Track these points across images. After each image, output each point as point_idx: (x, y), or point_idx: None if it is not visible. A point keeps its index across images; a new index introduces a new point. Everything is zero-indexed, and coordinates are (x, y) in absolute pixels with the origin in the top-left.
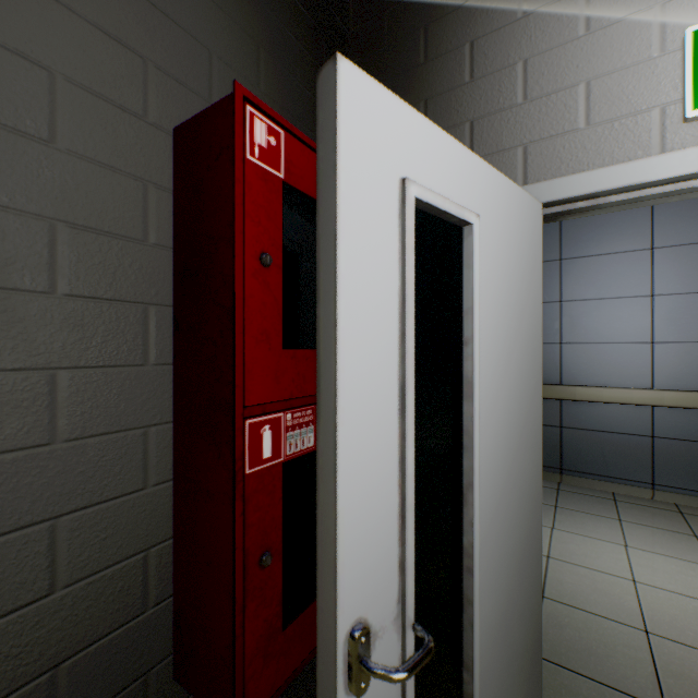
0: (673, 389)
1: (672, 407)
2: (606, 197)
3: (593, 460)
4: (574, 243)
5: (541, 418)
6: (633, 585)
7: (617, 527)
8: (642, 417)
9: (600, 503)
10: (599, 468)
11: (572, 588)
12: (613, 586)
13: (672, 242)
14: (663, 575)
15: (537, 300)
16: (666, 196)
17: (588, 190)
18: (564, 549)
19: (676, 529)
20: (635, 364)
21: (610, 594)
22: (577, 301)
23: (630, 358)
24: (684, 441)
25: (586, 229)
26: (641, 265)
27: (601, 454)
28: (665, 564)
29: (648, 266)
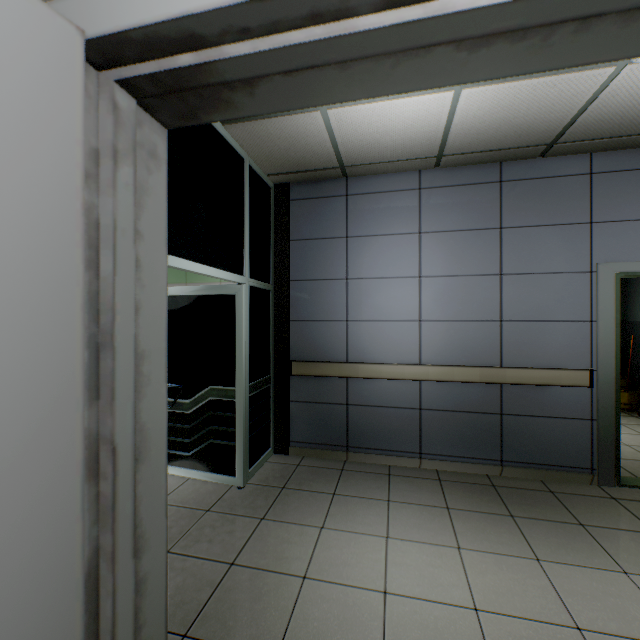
0: (435, 364)
1: (434, 381)
2: (224, 47)
3: (375, 435)
4: (358, 222)
5: (79, 530)
6: (383, 600)
7: (385, 511)
8: (413, 391)
9: (376, 481)
10: (379, 442)
11: (317, 628)
12: (363, 608)
13: (435, 228)
14: (414, 573)
15: (46, 251)
16: (328, 63)
17: (171, 9)
18: (326, 559)
19: (434, 502)
20: (407, 341)
21: (356, 626)
22: (361, 279)
23: (404, 335)
24: (443, 411)
25: (368, 209)
26: (412, 248)
27: (381, 428)
28: (418, 555)
29: (417, 249)
